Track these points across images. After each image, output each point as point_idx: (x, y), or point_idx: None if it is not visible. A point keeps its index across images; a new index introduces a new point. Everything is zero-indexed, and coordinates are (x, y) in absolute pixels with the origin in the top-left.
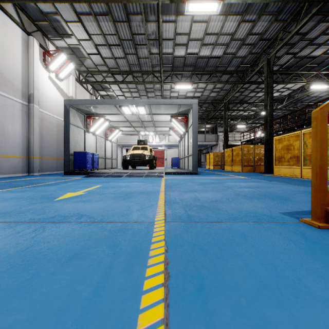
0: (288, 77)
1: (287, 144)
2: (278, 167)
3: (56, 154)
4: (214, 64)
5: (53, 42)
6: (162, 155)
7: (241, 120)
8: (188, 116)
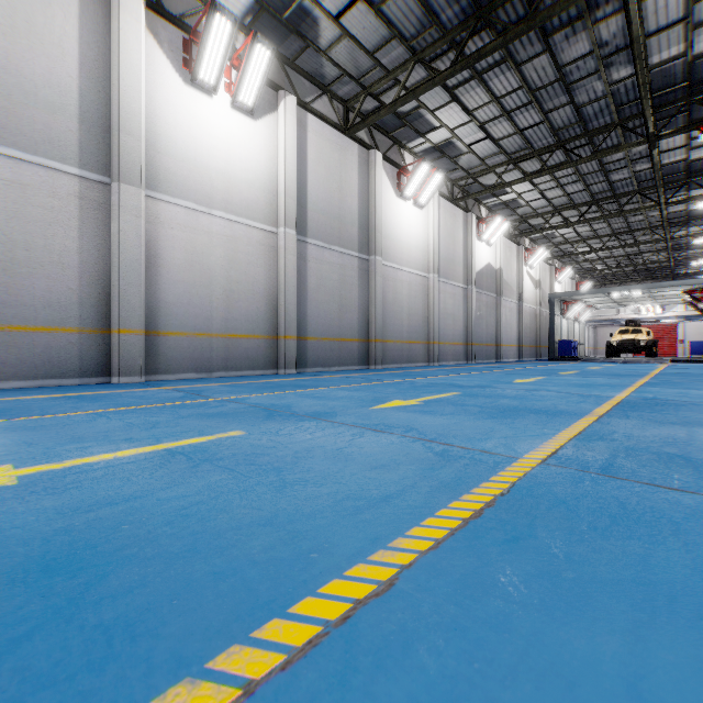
0: None
1: None
2: None
3: (529, 342)
4: None
5: (528, 236)
6: (669, 333)
7: None
8: None
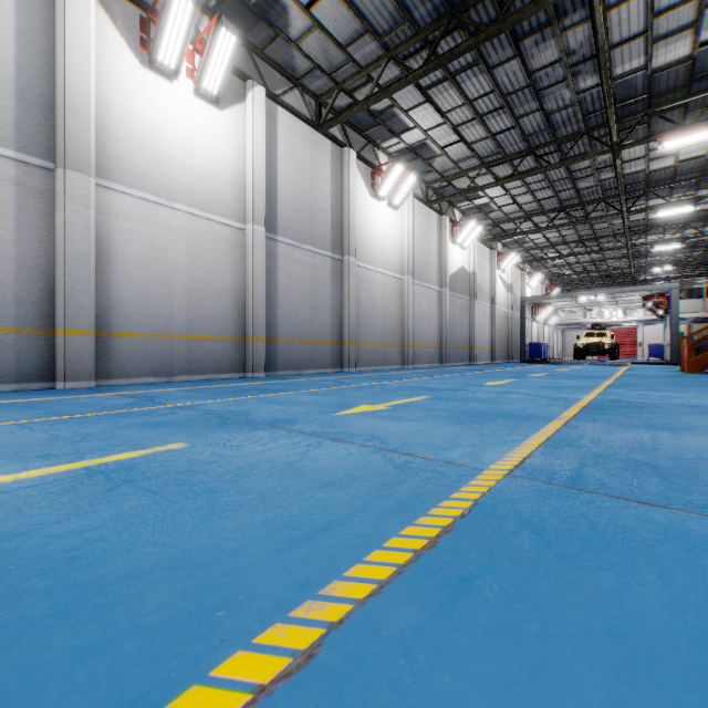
0: None
1: None
2: None
3: (501, 344)
4: None
5: (500, 241)
6: (631, 336)
7: None
8: (668, 297)
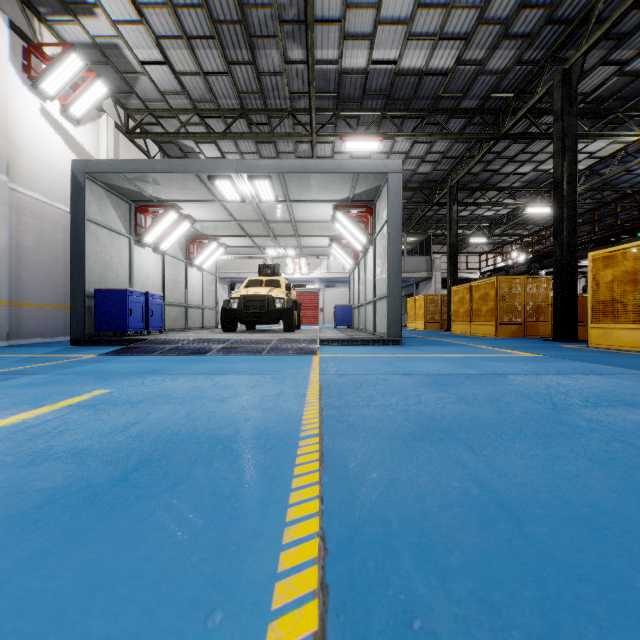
0: (594, 125)
1: (632, 268)
2: (603, 328)
3: (64, 296)
4: (433, 90)
5: (55, 31)
6: (314, 301)
7: (480, 227)
8: (376, 207)
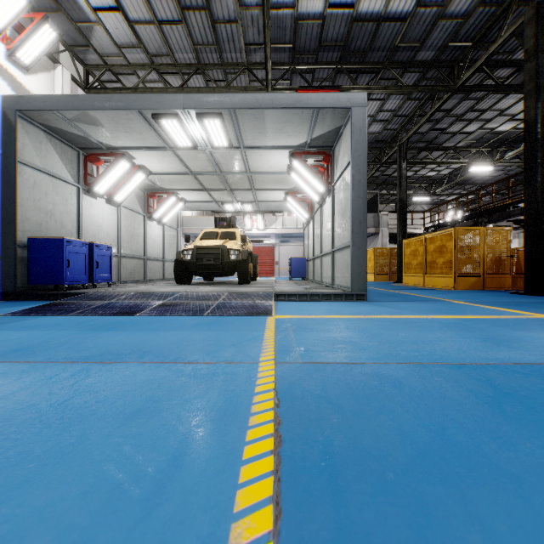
0: None
1: None
2: None
3: None
4: (389, 40)
5: None
6: (270, 255)
7: (422, 187)
8: (335, 153)
